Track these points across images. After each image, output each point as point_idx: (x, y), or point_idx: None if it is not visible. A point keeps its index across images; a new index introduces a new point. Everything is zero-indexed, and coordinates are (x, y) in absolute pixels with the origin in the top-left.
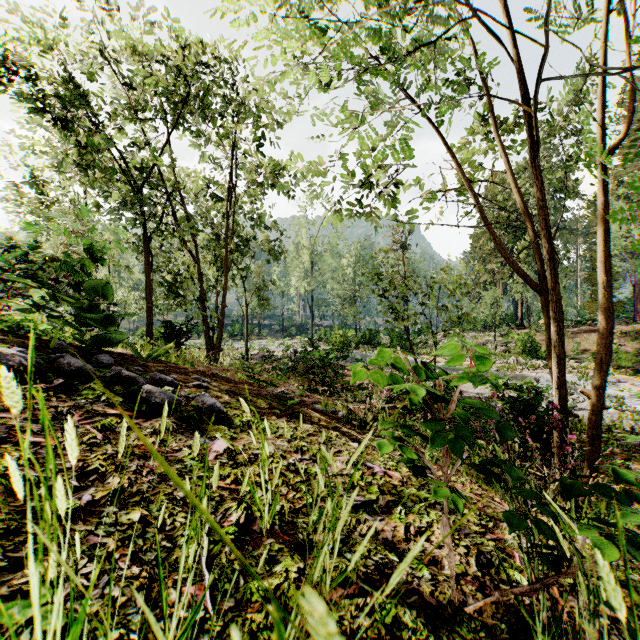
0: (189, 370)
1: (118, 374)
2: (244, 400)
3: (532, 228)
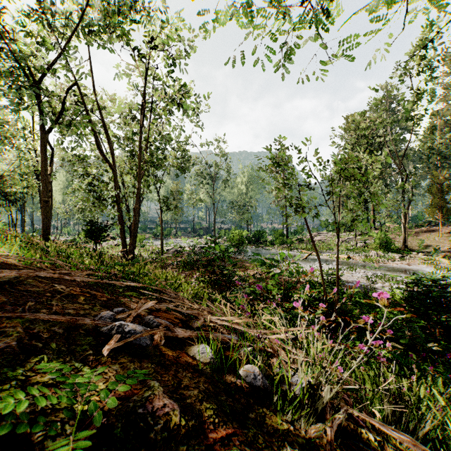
0: None
1: None
2: None
3: None
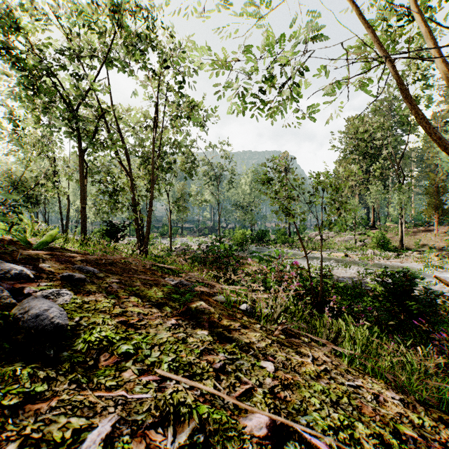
0: (77, 258)
1: None
2: (128, 295)
3: None
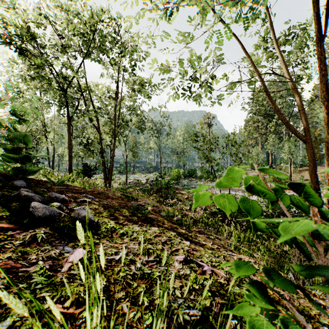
0: (81, 190)
1: (19, 194)
2: (114, 210)
3: (299, 100)
